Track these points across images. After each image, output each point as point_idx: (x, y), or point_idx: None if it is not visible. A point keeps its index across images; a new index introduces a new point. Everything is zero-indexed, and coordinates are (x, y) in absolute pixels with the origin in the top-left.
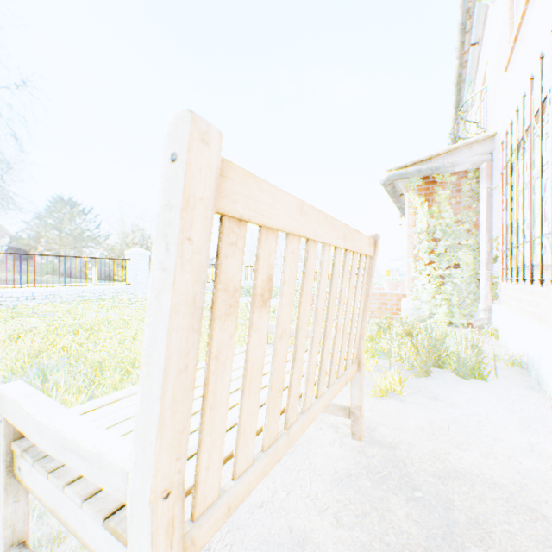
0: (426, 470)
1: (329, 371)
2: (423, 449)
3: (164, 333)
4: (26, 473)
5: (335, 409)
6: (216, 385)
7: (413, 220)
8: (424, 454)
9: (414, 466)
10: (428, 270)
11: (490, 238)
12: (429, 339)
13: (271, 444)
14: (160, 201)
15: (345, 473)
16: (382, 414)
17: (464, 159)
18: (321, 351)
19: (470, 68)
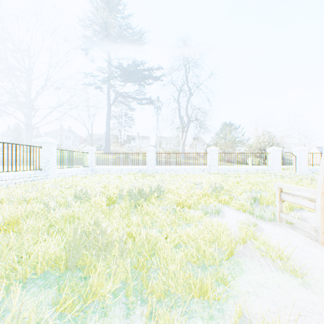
0: None
1: None
2: None
3: (323, 169)
4: (284, 198)
5: None
6: None
7: None
8: None
9: None
10: None
11: None
12: None
13: None
14: (322, 151)
15: None
16: None
17: None
18: None
19: None
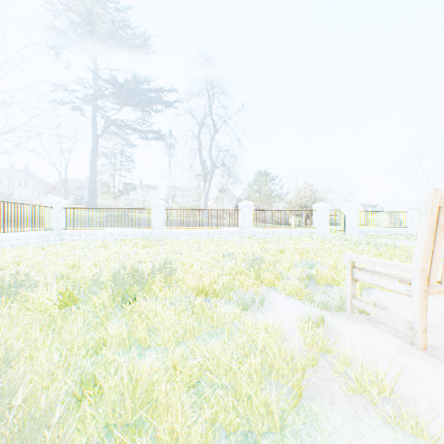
0: None
1: None
2: None
3: (424, 234)
4: (358, 276)
5: None
6: (436, 251)
7: None
8: None
9: None
10: None
11: None
12: None
13: None
14: (423, 206)
15: None
16: None
17: None
18: None
19: None
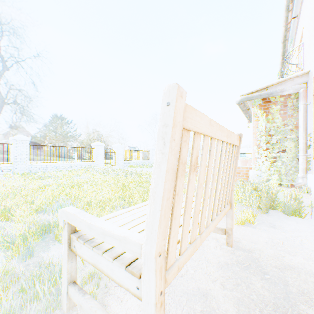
0: (271, 264)
1: (217, 207)
2: (268, 254)
3: (162, 181)
4: (78, 248)
5: (217, 229)
6: (176, 208)
7: (256, 124)
8: (269, 256)
9: (264, 262)
10: (265, 153)
11: (305, 134)
12: (268, 193)
13: (193, 241)
14: (160, 123)
15: (224, 263)
16: (242, 234)
17: (288, 87)
18: (214, 196)
19: (292, 32)
